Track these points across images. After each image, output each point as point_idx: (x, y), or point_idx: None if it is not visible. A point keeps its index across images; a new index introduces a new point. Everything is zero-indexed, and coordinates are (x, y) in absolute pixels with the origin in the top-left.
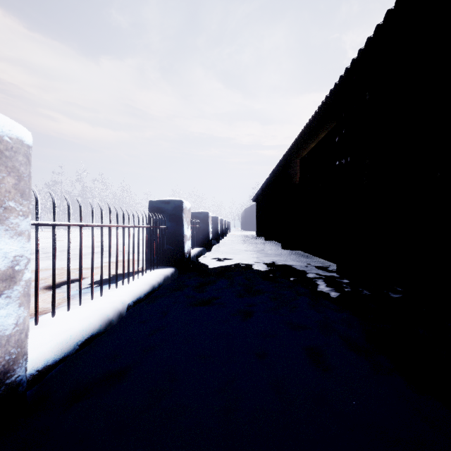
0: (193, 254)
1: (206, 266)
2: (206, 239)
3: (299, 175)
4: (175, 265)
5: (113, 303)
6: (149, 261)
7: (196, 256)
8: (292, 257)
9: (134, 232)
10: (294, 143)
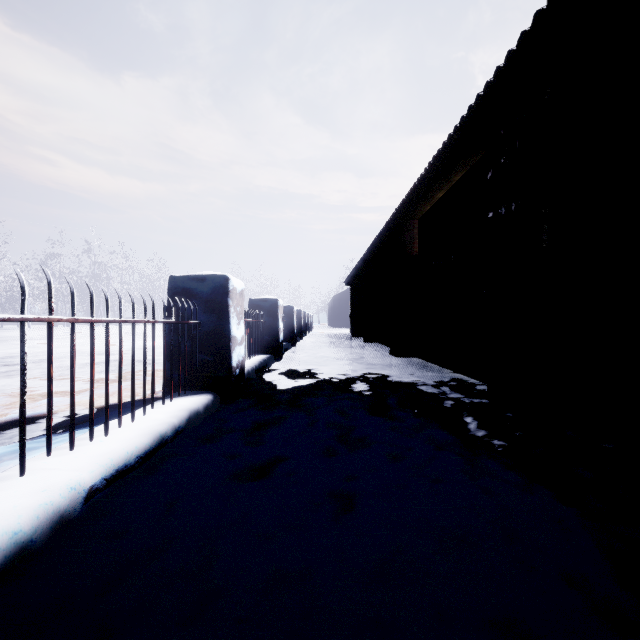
0: (251, 366)
1: (271, 387)
2: (274, 342)
3: (418, 242)
4: (215, 388)
5: (46, 493)
6: (168, 383)
7: (256, 369)
8: (408, 370)
9: (121, 333)
10: (412, 192)
